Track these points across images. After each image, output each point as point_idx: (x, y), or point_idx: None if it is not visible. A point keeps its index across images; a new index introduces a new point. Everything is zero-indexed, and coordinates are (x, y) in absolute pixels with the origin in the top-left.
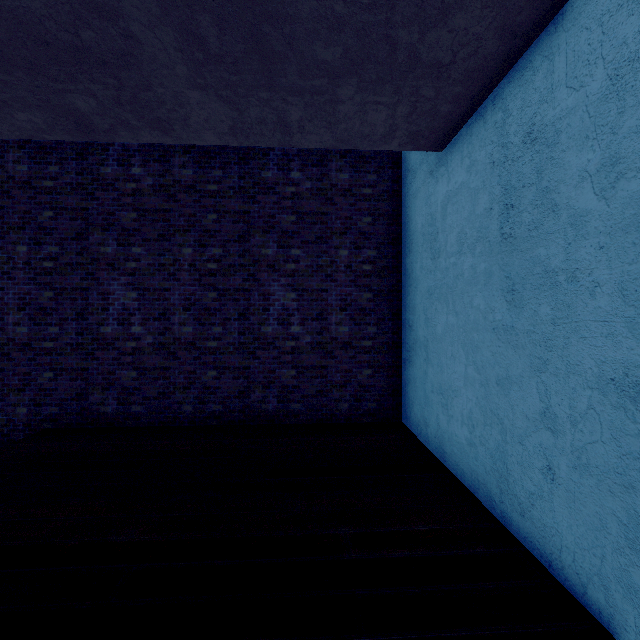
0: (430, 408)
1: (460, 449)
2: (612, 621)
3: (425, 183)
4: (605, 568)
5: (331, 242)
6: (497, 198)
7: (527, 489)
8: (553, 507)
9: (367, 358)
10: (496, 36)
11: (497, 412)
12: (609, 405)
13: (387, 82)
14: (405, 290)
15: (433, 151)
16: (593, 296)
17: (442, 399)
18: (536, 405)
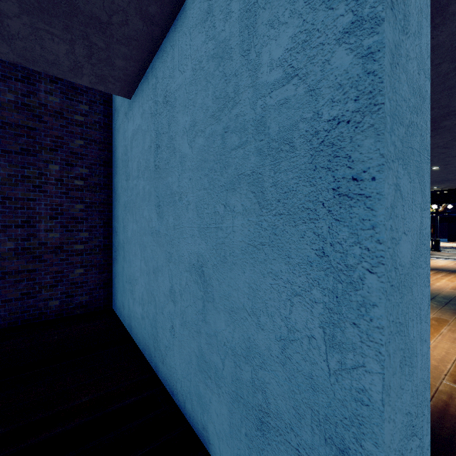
0: (125, 294)
1: (138, 323)
2: (194, 420)
3: (123, 121)
4: (191, 387)
5: (40, 156)
6: (153, 139)
7: (165, 344)
8: (174, 353)
9: (79, 259)
10: (138, 16)
11: (153, 293)
12: (193, 281)
13: (53, 15)
14: (114, 204)
15: (123, 97)
16: (188, 210)
17: (131, 287)
18: (168, 285)
